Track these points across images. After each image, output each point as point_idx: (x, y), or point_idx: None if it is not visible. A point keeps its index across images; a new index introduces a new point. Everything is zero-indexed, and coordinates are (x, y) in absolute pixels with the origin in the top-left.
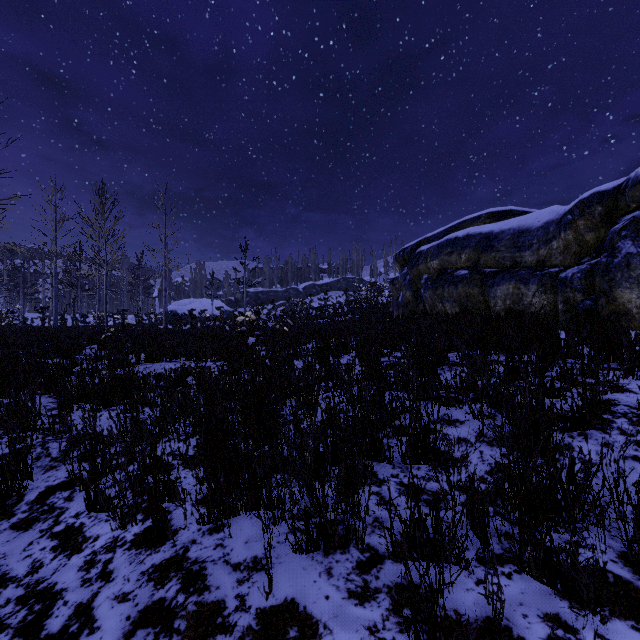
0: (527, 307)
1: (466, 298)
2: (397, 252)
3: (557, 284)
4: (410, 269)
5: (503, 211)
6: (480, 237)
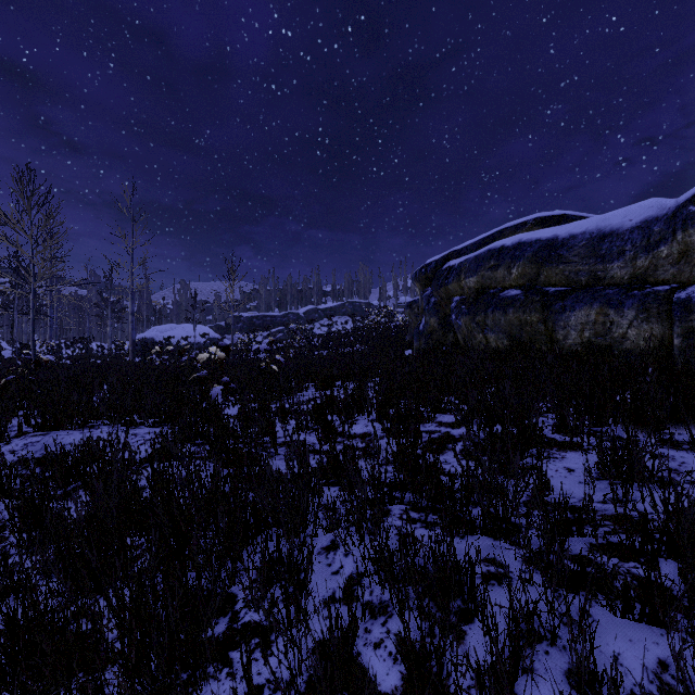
0: (618, 341)
1: (519, 327)
2: (417, 269)
3: (673, 308)
4: (436, 289)
5: (555, 216)
6: (539, 245)
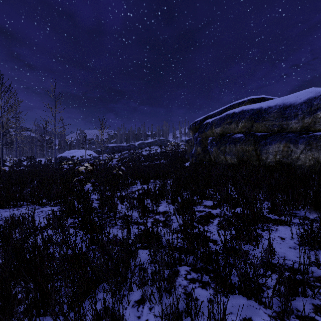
0: (295, 161)
1: (242, 153)
2: (191, 124)
3: None
4: (200, 134)
5: (259, 98)
6: (252, 111)
